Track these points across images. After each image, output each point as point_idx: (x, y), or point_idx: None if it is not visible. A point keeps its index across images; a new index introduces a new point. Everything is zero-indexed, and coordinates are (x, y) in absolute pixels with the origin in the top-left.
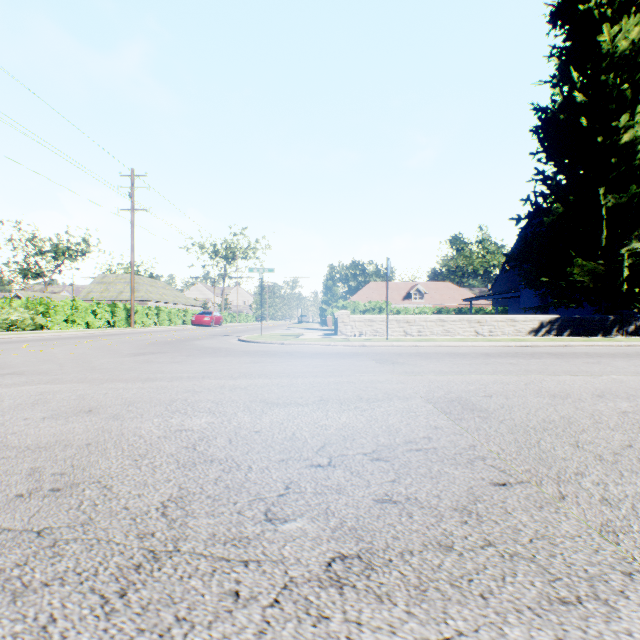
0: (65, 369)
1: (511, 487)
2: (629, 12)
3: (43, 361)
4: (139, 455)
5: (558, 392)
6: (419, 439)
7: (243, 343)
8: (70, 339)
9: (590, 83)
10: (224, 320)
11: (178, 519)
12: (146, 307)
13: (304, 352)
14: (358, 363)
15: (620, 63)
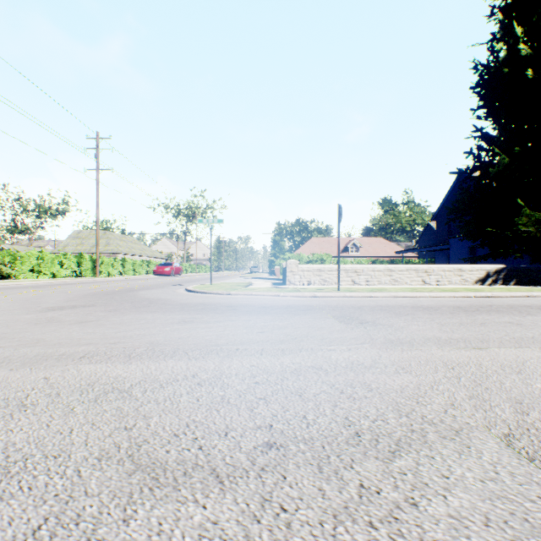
0: None
1: None
2: None
3: None
4: None
5: None
6: None
7: (188, 293)
8: (18, 289)
9: (529, 41)
10: (185, 270)
11: None
12: (112, 258)
13: (250, 305)
14: (317, 323)
15: None
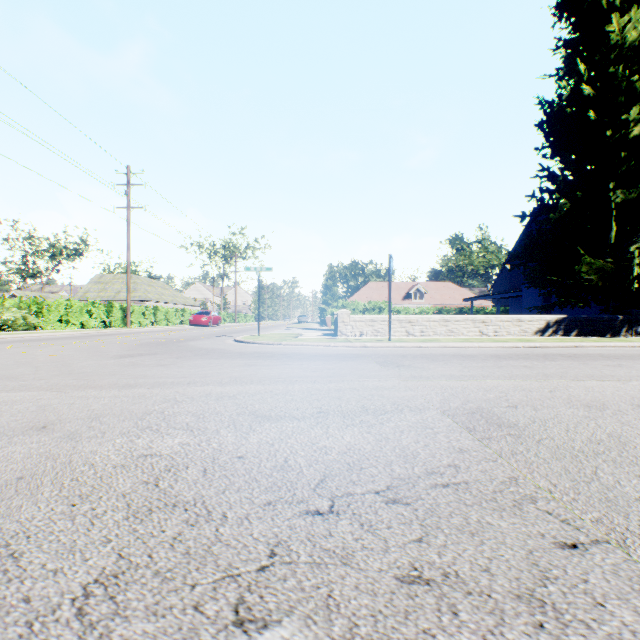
0: (39, 373)
1: (586, 551)
2: (638, 2)
3: (20, 364)
4: (80, 496)
5: (591, 401)
6: (443, 468)
7: (239, 344)
8: (60, 339)
9: (597, 76)
10: (223, 320)
11: (99, 623)
12: (143, 307)
13: (302, 354)
14: (360, 366)
15: (629, 55)
